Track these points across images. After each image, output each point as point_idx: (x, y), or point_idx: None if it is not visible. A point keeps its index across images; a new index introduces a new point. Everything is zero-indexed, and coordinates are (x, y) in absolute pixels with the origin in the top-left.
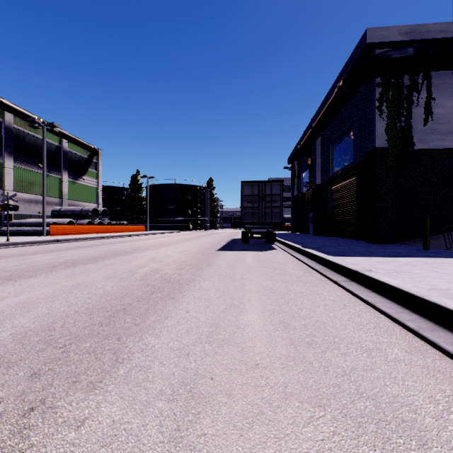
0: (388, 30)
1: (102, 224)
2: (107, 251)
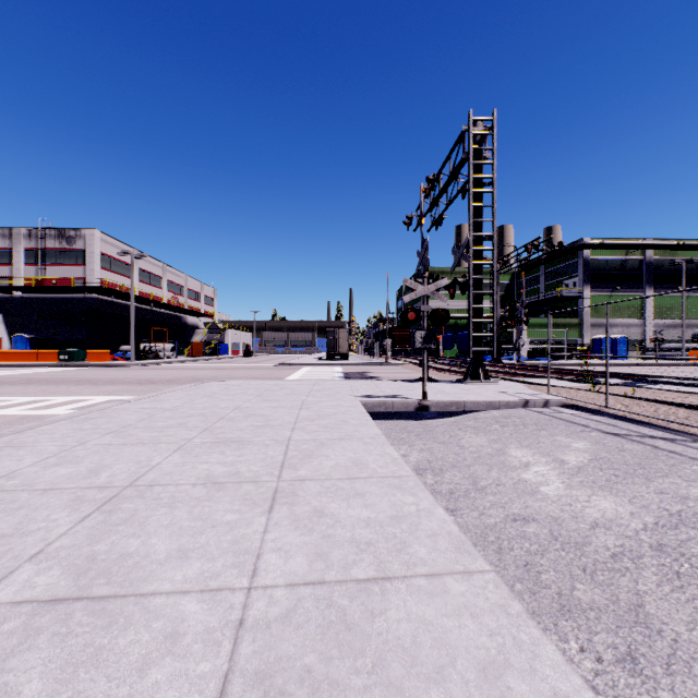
0: None
1: None
2: None
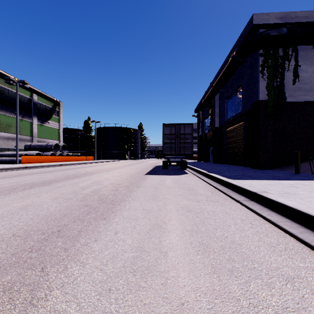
0: (268, 15)
1: (62, 155)
2: (62, 175)
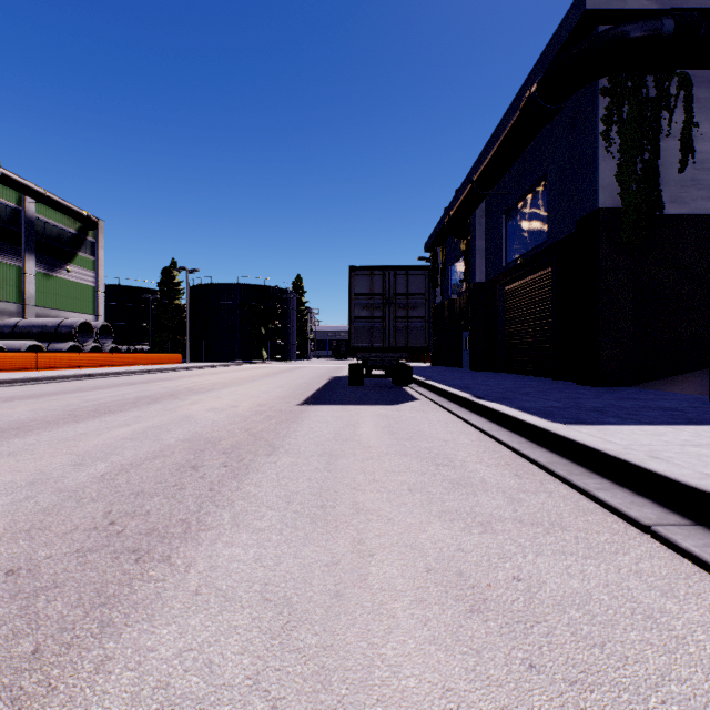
0: None
1: (97, 351)
2: (60, 409)
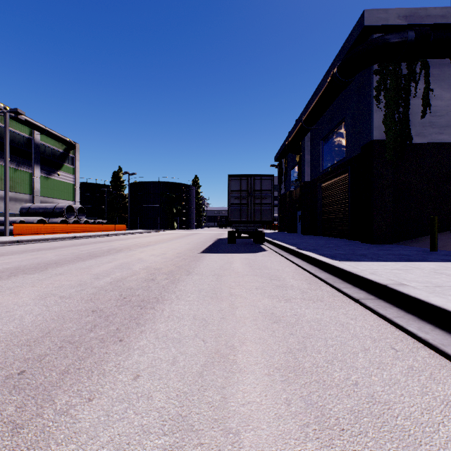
0: (387, 13)
1: (78, 223)
2: (70, 255)
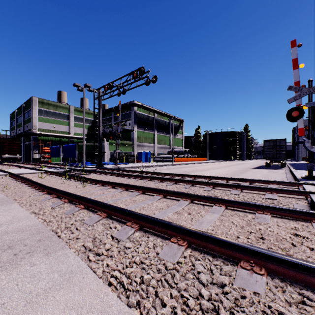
0: None
1: (190, 157)
2: (209, 167)
